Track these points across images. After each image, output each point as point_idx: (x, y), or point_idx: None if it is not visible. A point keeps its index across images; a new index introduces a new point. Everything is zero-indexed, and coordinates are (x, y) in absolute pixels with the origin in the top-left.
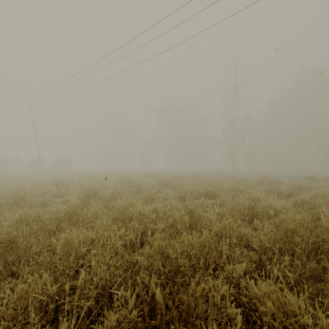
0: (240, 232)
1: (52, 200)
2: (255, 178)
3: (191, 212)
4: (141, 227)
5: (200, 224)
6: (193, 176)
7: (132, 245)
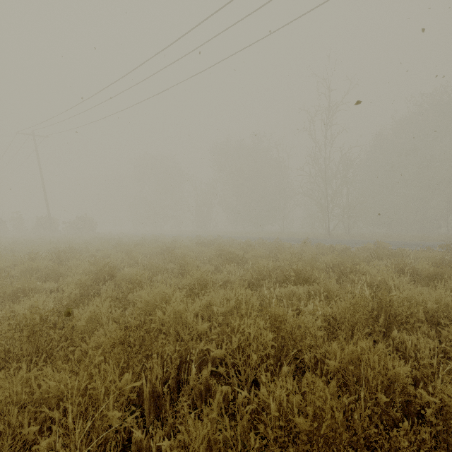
0: (387, 372)
1: (41, 284)
2: (364, 247)
3: (275, 316)
4: (176, 356)
5: (292, 341)
6: (268, 243)
7: (157, 396)
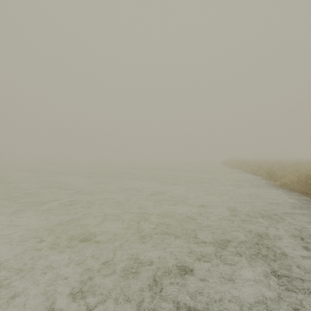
0: None
1: None
2: None
3: None
4: None
5: None
6: None
7: None
